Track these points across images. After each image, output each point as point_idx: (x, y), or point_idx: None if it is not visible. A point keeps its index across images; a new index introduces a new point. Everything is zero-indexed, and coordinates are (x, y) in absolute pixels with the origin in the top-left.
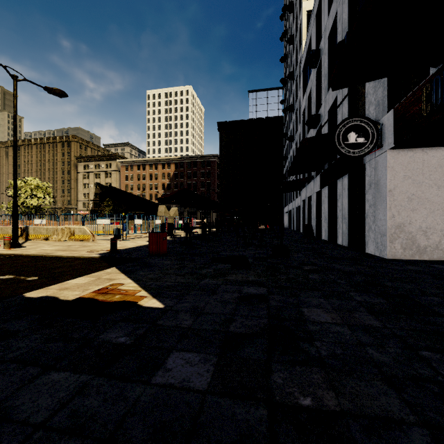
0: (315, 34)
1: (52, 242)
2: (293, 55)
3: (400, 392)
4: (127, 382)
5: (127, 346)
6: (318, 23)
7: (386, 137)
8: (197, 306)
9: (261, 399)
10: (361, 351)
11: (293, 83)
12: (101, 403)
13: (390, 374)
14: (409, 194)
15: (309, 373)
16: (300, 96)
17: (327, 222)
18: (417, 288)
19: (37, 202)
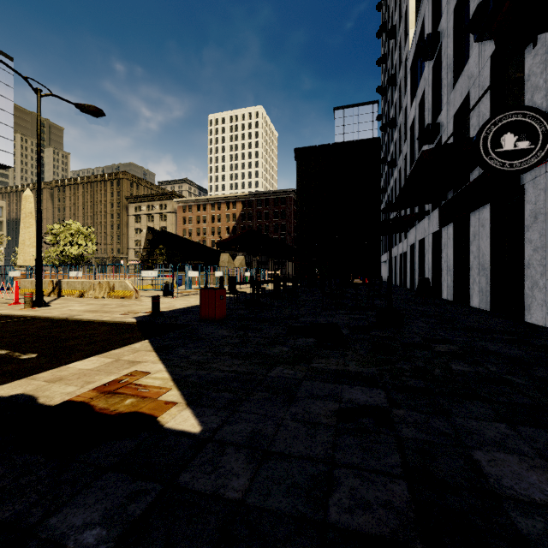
0: (431, 13)
1: (87, 299)
2: (395, 52)
3: None
4: None
5: None
6: None
7: None
8: (261, 432)
9: None
10: None
11: (394, 90)
12: None
13: None
14: None
15: None
16: (407, 105)
17: (451, 274)
18: None
19: (78, 250)
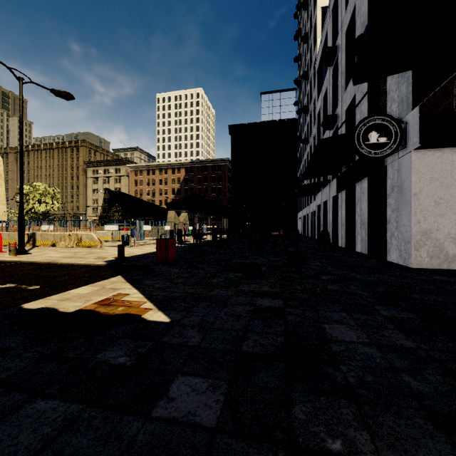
0: (331, 30)
1: (59, 249)
2: (308, 54)
3: (450, 434)
4: (124, 415)
5: (126, 368)
6: (334, 18)
7: (411, 136)
8: (206, 320)
9: (281, 441)
10: (395, 378)
11: (307, 83)
12: (91, 442)
13: (434, 409)
14: (436, 198)
15: (337, 407)
16: (315, 97)
17: (344, 228)
18: (450, 301)
19: (46, 207)
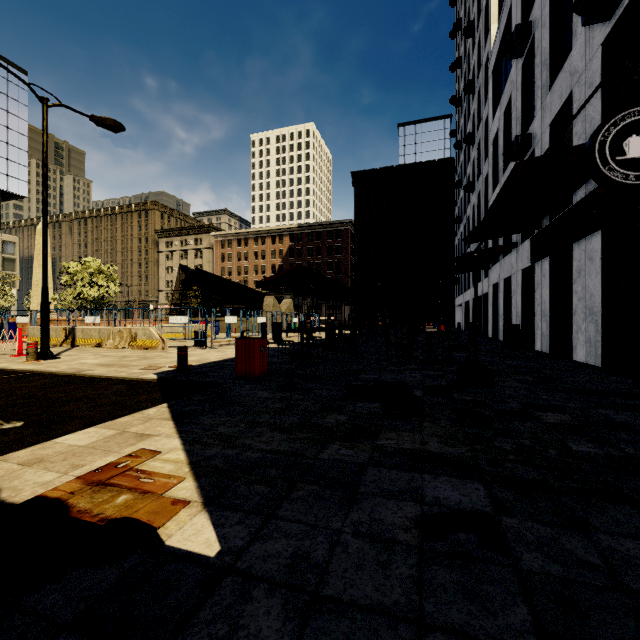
0: (519, 0)
1: (104, 350)
2: (473, 54)
3: None
4: None
5: None
6: None
7: None
8: (307, 556)
9: None
10: None
11: (472, 100)
12: None
13: None
14: None
15: None
16: (488, 115)
17: (547, 320)
18: None
19: (98, 292)
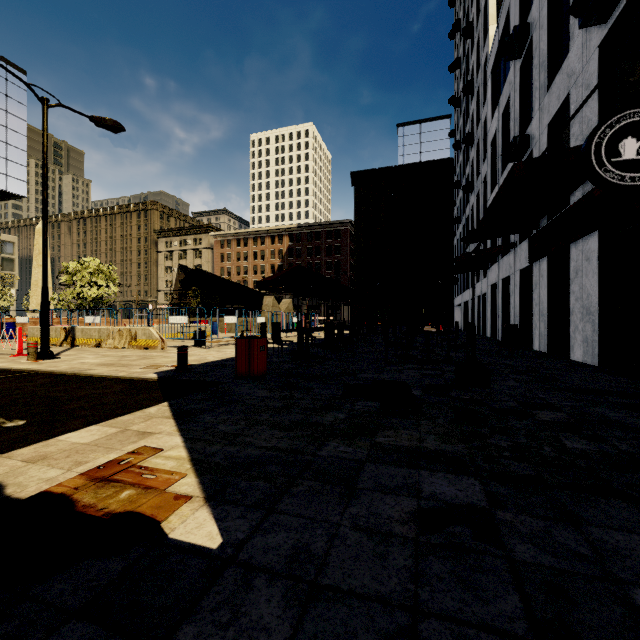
0: (518, 2)
1: (104, 350)
2: (472, 55)
3: None
4: None
5: None
6: None
7: None
8: (306, 548)
9: None
10: None
11: (471, 100)
12: None
13: None
14: None
15: None
16: (487, 116)
17: (545, 320)
18: None
19: (98, 292)
